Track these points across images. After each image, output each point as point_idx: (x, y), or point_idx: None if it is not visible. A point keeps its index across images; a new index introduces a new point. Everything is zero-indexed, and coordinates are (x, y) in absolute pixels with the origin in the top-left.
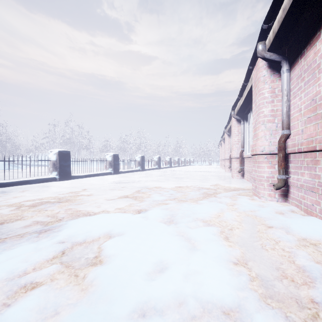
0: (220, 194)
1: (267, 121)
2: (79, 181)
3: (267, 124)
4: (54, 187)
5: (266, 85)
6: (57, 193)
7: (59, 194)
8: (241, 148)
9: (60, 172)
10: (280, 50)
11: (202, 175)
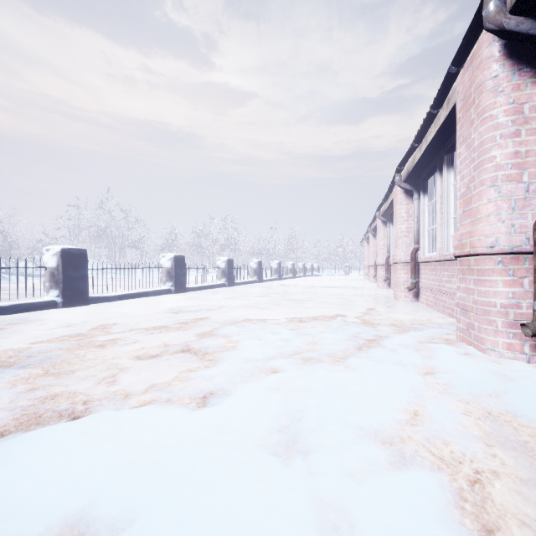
0: (390, 340)
1: (503, 178)
2: (103, 308)
3: (505, 184)
4: (42, 324)
5: (501, 98)
6: (38, 338)
7: (37, 343)
8: (414, 245)
9: (65, 291)
10: (535, 14)
11: (338, 295)
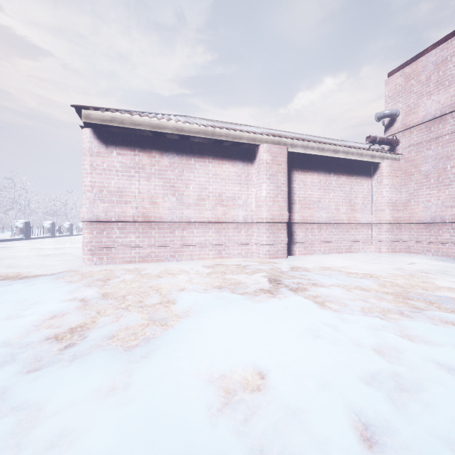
0: None
1: None
2: None
3: None
4: None
5: None
6: None
7: None
8: None
9: None
10: None
11: None
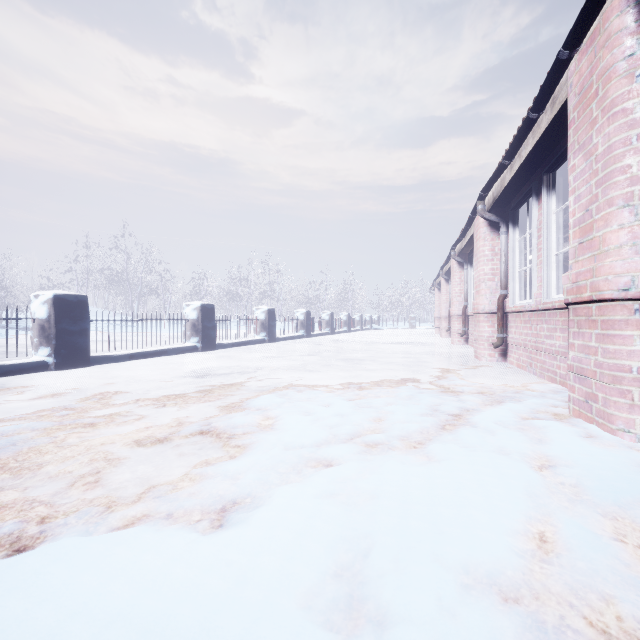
0: (481, 416)
1: None
2: (107, 370)
3: None
4: (22, 392)
5: (638, 84)
6: (10, 413)
7: (6, 420)
8: (501, 290)
9: (59, 349)
10: None
11: (405, 353)
